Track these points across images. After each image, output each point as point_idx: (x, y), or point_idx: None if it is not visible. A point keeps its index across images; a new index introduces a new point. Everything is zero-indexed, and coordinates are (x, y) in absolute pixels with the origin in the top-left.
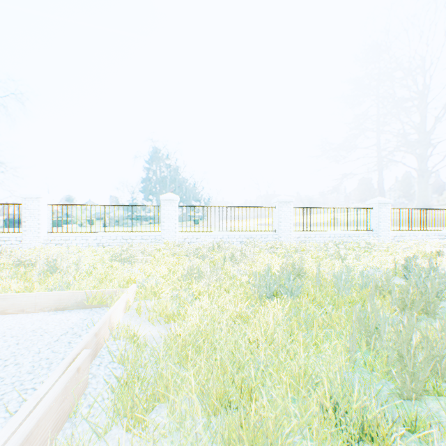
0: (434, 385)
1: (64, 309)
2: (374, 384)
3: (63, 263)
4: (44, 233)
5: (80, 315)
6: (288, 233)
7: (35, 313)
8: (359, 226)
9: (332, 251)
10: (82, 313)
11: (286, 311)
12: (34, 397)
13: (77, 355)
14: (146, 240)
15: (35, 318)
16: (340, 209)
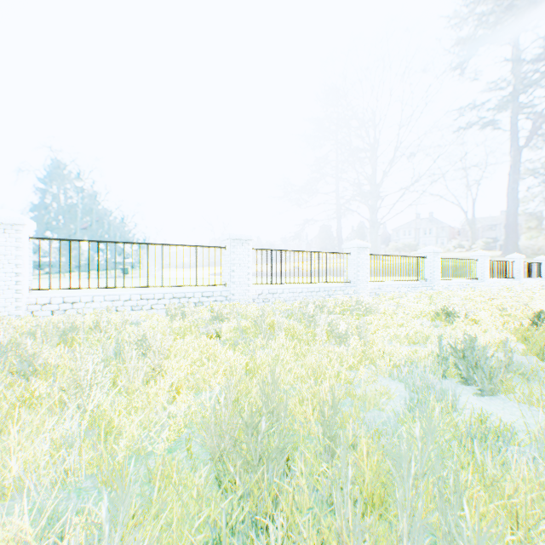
0: None
1: None
2: None
3: None
4: None
5: None
6: (245, 288)
7: None
8: (336, 276)
9: (322, 324)
10: None
11: None
12: None
13: None
14: None
15: None
16: (314, 253)
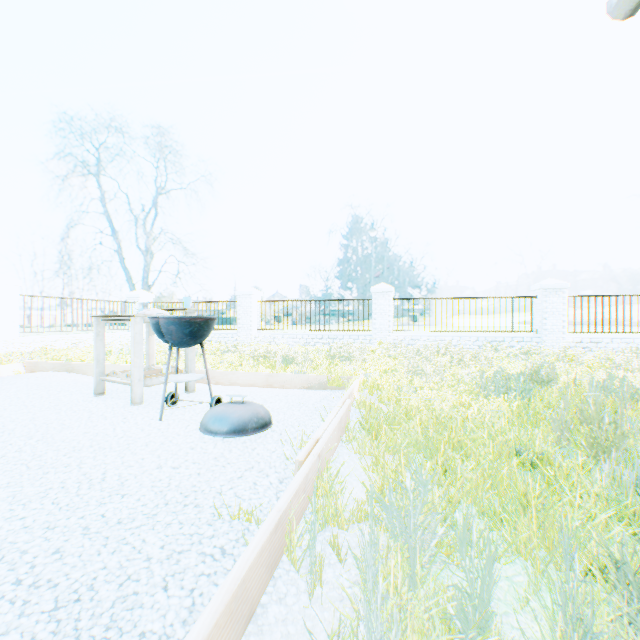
0: (632, 459)
1: (310, 388)
2: (576, 456)
3: (296, 355)
4: (254, 331)
5: (325, 391)
6: (558, 336)
7: (291, 388)
8: None
9: (619, 360)
10: (325, 391)
11: (513, 409)
12: (335, 409)
13: (344, 400)
14: (354, 340)
15: (295, 390)
16: None
